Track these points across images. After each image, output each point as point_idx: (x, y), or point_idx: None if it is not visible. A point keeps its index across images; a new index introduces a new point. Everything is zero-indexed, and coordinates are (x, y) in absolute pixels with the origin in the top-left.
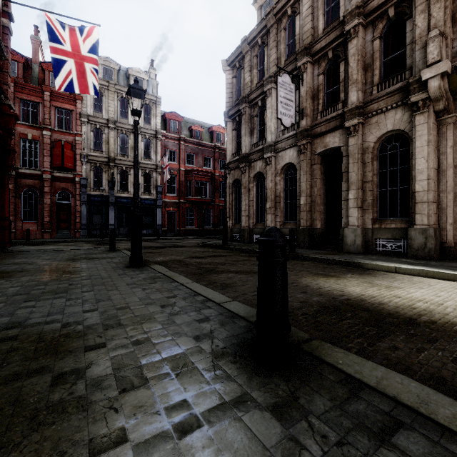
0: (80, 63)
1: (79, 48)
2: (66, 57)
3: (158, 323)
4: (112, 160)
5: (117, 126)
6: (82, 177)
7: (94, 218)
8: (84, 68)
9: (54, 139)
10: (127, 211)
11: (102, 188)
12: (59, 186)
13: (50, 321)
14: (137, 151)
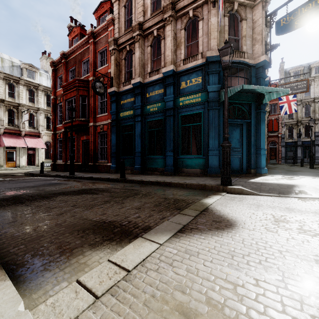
0: (289, 103)
1: (288, 98)
2: (284, 104)
3: (312, 171)
4: (299, 122)
5: (302, 102)
6: (282, 134)
7: (288, 154)
8: (290, 105)
9: (268, 119)
10: (309, 149)
11: (293, 139)
12: (270, 140)
13: (295, 170)
14: (311, 137)
